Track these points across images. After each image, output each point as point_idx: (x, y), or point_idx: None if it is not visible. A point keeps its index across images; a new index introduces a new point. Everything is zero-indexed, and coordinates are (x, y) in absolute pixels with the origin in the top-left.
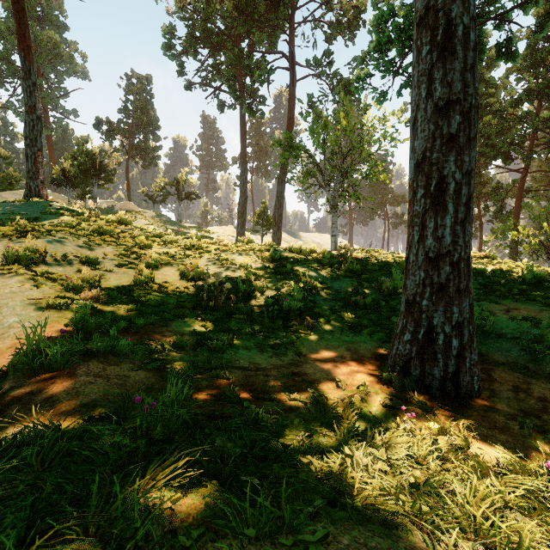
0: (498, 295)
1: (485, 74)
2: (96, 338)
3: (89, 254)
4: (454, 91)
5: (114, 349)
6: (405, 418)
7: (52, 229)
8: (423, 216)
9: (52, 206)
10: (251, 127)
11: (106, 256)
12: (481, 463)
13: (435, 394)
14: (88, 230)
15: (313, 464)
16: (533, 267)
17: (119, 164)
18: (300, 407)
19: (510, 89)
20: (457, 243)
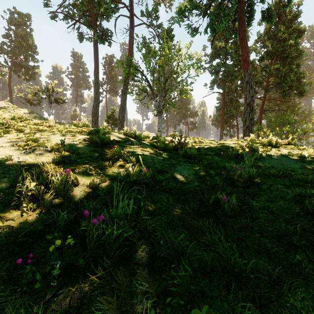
0: None
1: None
2: None
3: None
4: None
5: None
6: None
7: None
8: None
9: None
10: (105, 62)
11: None
12: None
13: None
14: None
15: None
16: None
17: (2, 75)
18: None
19: (259, 50)
20: None
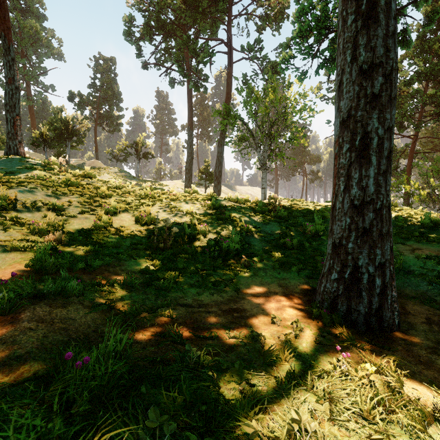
0: (402, 237)
1: None
2: (48, 280)
3: (56, 202)
4: (377, 55)
5: (65, 290)
6: (340, 358)
7: (24, 180)
8: (348, 167)
9: (28, 162)
10: (196, 101)
11: (71, 204)
12: (423, 410)
13: (360, 329)
14: (57, 182)
15: (258, 430)
16: (430, 214)
17: (89, 129)
18: (239, 346)
19: (404, 71)
20: (380, 192)
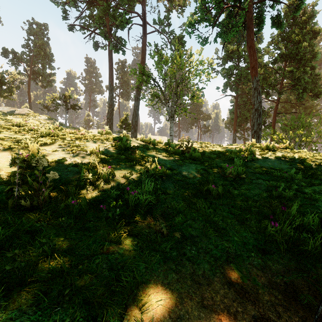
0: (320, 178)
1: (256, 44)
2: None
3: None
4: None
5: None
6: None
7: None
8: None
9: None
10: (118, 67)
11: None
12: None
13: None
14: None
15: None
16: None
17: (22, 83)
18: None
19: (272, 52)
20: None
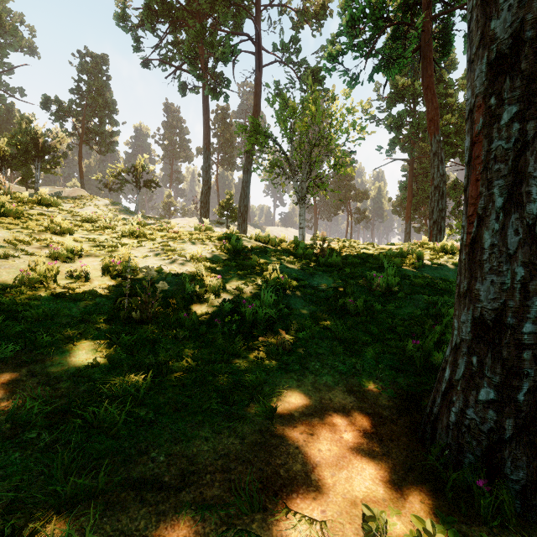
0: None
1: (445, 74)
2: None
3: None
4: None
5: None
6: None
7: None
8: (517, 155)
9: None
10: (216, 117)
11: None
12: None
13: None
14: None
15: None
16: None
17: (71, 148)
18: None
19: None
20: None
